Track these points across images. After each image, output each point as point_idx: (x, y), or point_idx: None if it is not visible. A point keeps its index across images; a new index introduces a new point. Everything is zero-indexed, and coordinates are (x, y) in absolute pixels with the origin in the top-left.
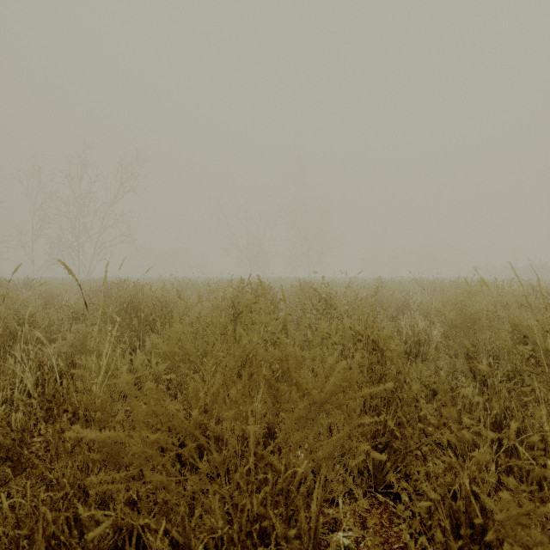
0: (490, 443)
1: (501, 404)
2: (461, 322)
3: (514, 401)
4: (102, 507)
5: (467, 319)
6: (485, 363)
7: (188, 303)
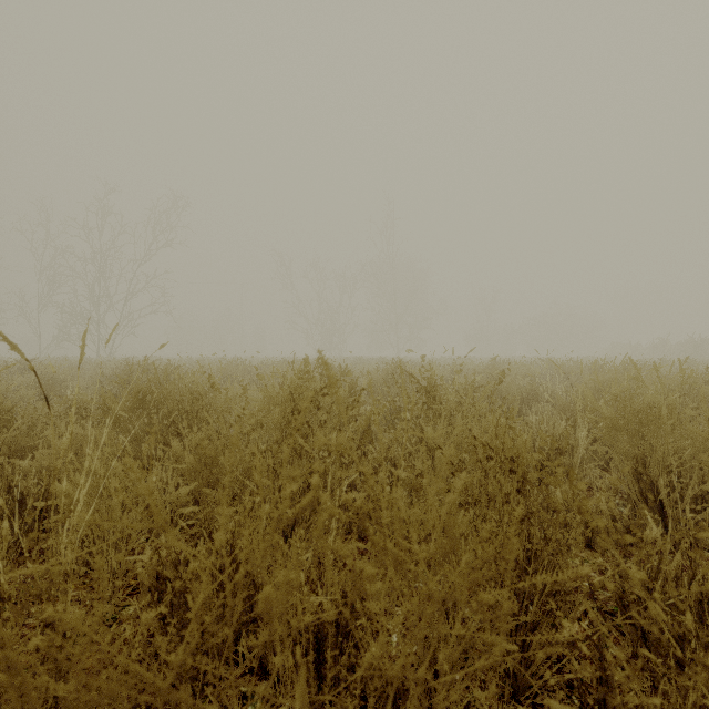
0: None
1: None
2: (626, 422)
3: None
4: None
5: (634, 417)
6: (662, 483)
7: (234, 393)
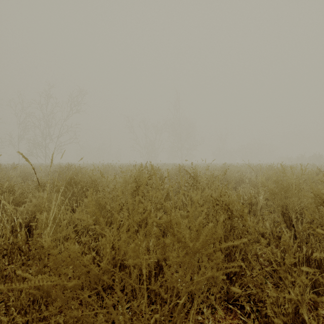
0: (305, 273)
1: (309, 245)
2: (278, 191)
3: (318, 244)
4: (45, 319)
5: (282, 189)
6: (293, 217)
7: (109, 179)
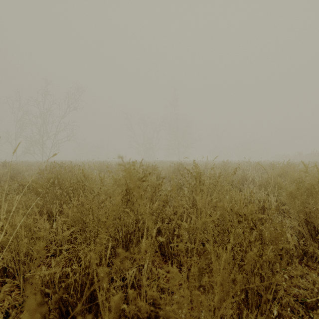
0: None
1: None
2: (299, 194)
3: None
4: None
5: (304, 192)
6: None
7: (100, 178)
